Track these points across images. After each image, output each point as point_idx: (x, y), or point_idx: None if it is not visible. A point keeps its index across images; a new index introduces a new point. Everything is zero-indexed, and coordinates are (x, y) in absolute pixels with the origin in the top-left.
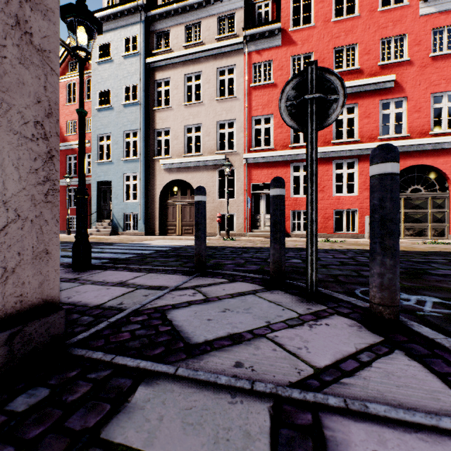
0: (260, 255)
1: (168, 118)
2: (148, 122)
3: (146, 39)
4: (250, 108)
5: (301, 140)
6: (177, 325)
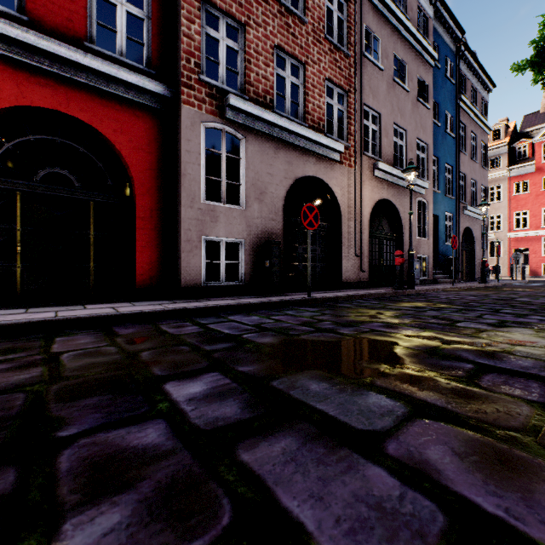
0: None
1: None
2: None
3: None
4: (512, 207)
5: None
6: None
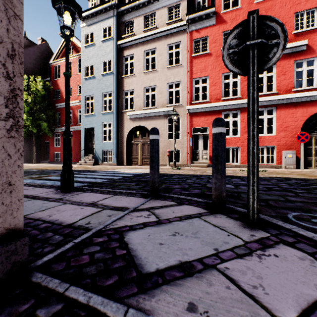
0: (200, 181)
1: (132, 82)
2: (118, 86)
3: (118, 28)
4: (191, 72)
5: (231, 94)
6: (132, 249)
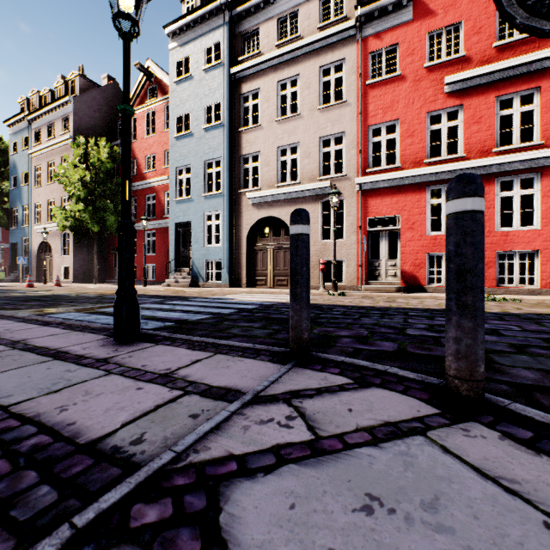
0: (390, 321)
1: (256, 139)
2: (233, 148)
3: (231, 45)
4: (366, 115)
5: (444, 152)
6: None
